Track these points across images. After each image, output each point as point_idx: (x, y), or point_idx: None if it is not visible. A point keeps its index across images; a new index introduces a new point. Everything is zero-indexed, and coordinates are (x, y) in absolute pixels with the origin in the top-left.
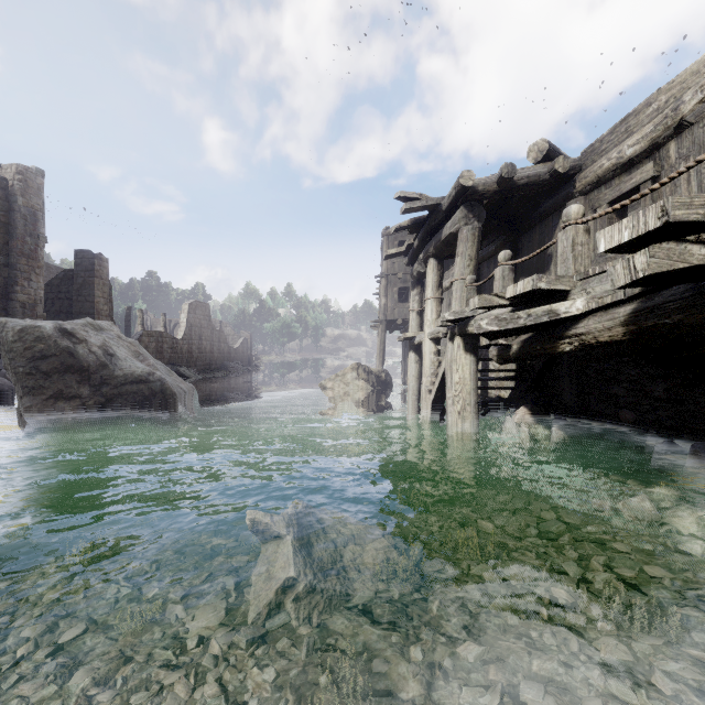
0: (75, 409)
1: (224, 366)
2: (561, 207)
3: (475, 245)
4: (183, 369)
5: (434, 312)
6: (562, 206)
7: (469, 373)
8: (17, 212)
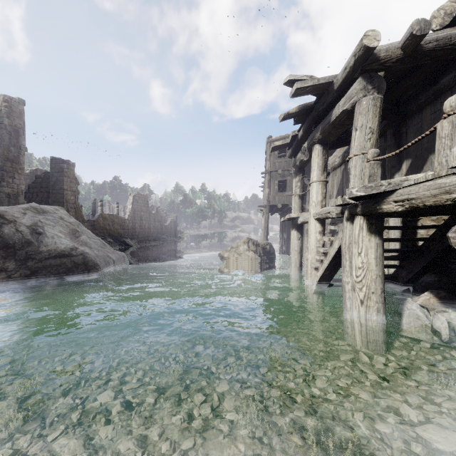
0: (1, 281)
1: (157, 237)
2: None
3: (376, 116)
4: (128, 240)
5: (319, 194)
6: None
7: (375, 258)
8: (3, 129)
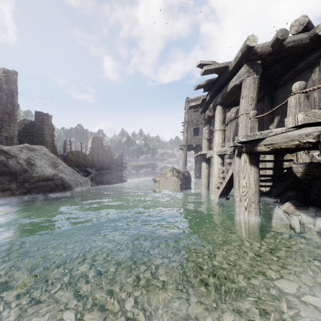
0: (7, 196)
1: (109, 167)
2: (313, 65)
3: (255, 89)
4: (88, 169)
5: (220, 138)
6: (314, 64)
7: (254, 180)
8: (3, 92)
